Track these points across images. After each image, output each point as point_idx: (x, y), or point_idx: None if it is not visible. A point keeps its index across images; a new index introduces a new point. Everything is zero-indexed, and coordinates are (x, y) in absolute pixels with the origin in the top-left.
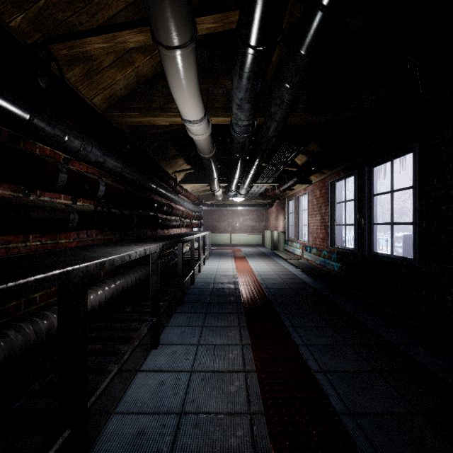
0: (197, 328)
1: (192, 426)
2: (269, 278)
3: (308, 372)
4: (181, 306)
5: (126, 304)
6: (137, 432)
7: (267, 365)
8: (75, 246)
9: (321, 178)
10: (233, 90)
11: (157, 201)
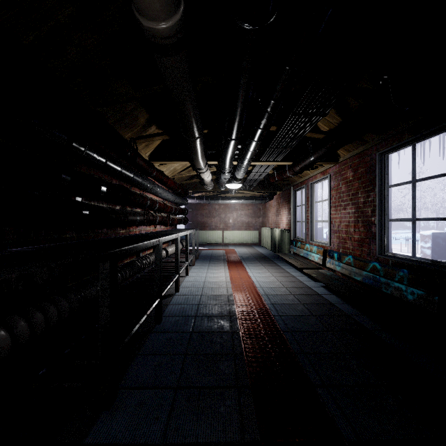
0: None
1: None
2: (283, 303)
3: None
4: (108, 409)
5: None
6: None
7: None
8: None
9: (358, 151)
10: None
11: (76, 171)
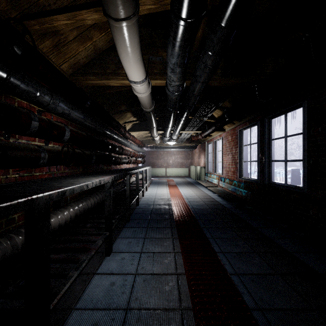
0: (141, 239)
1: (136, 320)
2: (194, 201)
3: (226, 275)
4: (129, 222)
5: (87, 221)
6: (92, 325)
7: (193, 269)
8: (46, 178)
9: (232, 127)
10: (168, 57)
11: (111, 144)
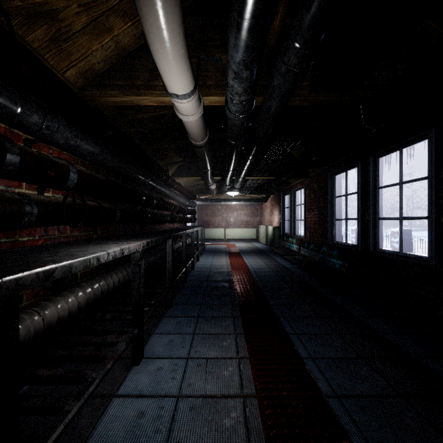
0: (188, 336)
1: None
2: (265, 275)
3: (320, 397)
4: (171, 308)
5: (106, 310)
6: None
7: (269, 387)
8: (40, 245)
9: (319, 171)
10: (229, 52)
11: (146, 194)
